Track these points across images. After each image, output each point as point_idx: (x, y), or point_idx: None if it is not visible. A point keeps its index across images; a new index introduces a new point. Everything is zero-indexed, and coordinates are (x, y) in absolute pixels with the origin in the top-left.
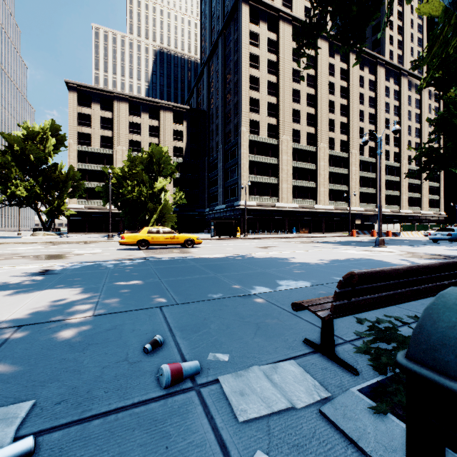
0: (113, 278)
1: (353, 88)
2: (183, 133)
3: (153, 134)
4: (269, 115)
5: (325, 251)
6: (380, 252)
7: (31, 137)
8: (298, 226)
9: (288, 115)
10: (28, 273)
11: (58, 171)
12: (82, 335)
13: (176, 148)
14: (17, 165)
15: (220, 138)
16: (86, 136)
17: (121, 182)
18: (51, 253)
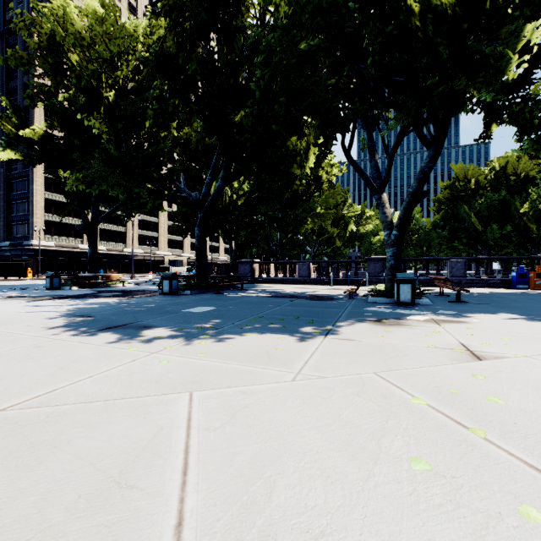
0: None
1: None
2: None
3: None
4: None
5: None
6: None
7: None
8: (106, 268)
9: None
10: None
11: None
12: None
13: None
14: None
15: None
16: None
17: None
18: None
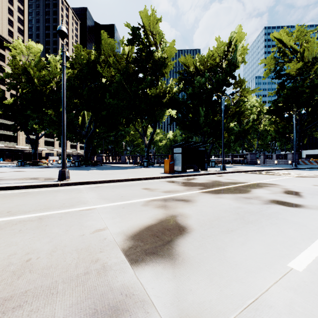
0: None
1: None
2: None
3: None
4: None
5: None
6: None
7: None
8: (4, 157)
9: None
10: None
11: None
12: None
13: None
14: None
15: None
16: None
17: None
18: None
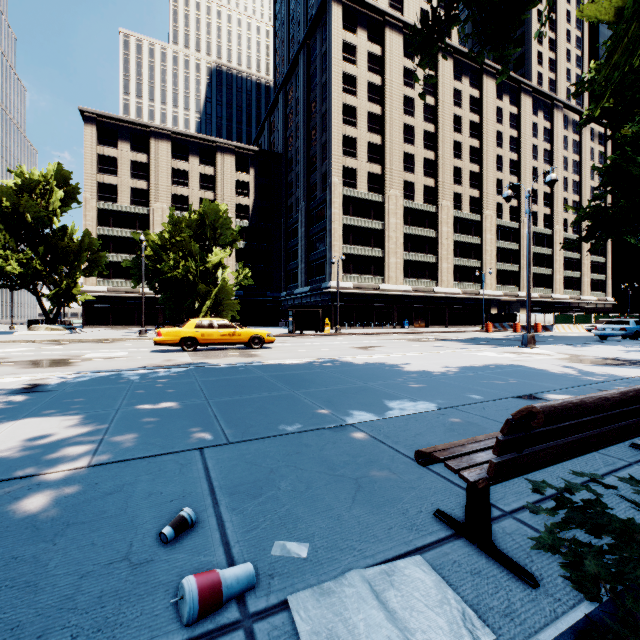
0: (134, 397)
1: (488, 125)
2: (249, 186)
3: (206, 186)
4: (371, 160)
5: (453, 354)
6: (530, 355)
7: (27, 188)
8: (411, 317)
9: (398, 161)
10: (5, 391)
11: (68, 238)
12: (60, 506)
13: (240, 206)
14: (7, 228)
15: (301, 193)
16: (110, 187)
17: (160, 254)
18: (52, 357)
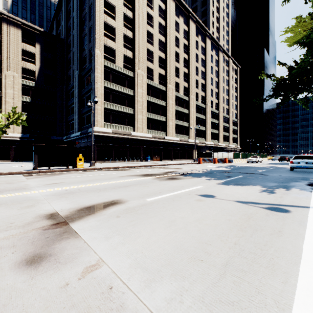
0: None
1: (192, 48)
2: (35, 56)
3: None
4: (125, 47)
5: None
6: None
7: None
8: (151, 154)
9: (143, 52)
10: None
11: None
12: None
13: (26, 69)
14: None
15: (76, 65)
16: None
17: None
18: None
